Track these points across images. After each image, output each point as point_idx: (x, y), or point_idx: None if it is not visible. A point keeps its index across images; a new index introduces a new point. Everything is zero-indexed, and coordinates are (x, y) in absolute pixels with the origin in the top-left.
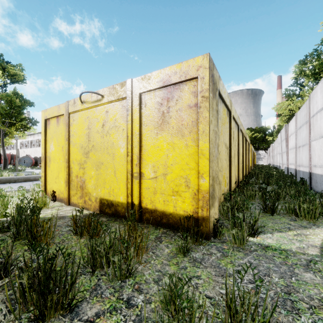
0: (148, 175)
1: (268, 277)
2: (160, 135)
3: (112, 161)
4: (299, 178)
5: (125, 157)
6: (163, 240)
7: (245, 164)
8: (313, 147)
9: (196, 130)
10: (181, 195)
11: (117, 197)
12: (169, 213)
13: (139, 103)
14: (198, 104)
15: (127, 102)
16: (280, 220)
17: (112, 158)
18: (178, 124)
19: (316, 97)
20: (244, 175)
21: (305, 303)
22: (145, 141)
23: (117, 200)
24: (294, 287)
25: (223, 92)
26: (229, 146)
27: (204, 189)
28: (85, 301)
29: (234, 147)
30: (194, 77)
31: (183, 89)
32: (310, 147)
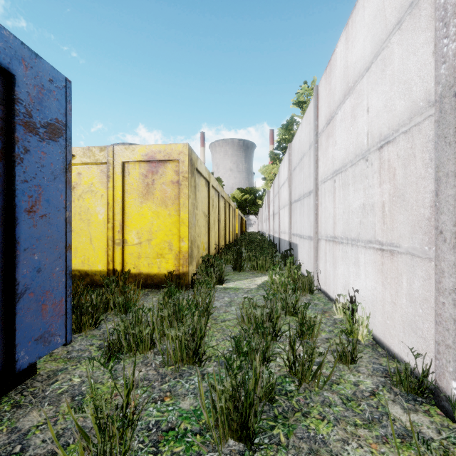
0: (132, 242)
1: (223, 299)
2: (145, 204)
3: (87, 228)
4: (275, 244)
5: (105, 223)
6: (151, 295)
7: (229, 231)
8: (280, 215)
9: (178, 202)
10: (165, 257)
11: (95, 265)
12: (154, 274)
13: (122, 171)
14: (180, 182)
15: (108, 168)
16: (244, 274)
17: (87, 224)
18: (163, 196)
19: (281, 172)
20: (227, 243)
21: (236, 303)
22: (129, 208)
23: (95, 269)
24: (234, 300)
25: (201, 168)
26: (208, 213)
27: (184, 250)
28: (103, 324)
29: (214, 214)
30: (176, 159)
31: (167, 167)
32: (279, 215)
